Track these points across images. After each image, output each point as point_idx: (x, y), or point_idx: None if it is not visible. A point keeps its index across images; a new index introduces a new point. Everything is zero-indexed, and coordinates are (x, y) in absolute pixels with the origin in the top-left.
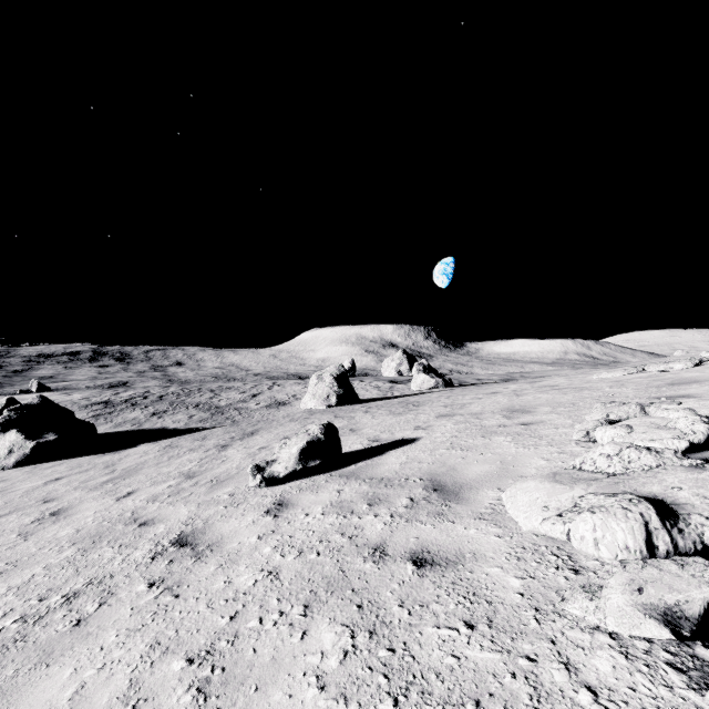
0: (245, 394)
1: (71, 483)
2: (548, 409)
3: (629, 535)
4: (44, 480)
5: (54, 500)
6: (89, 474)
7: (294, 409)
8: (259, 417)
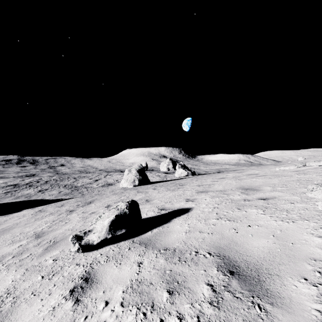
0: (91, 180)
1: None
2: (270, 188)
3: None
4: None
5: None
6: None
7: (116, 187)
8: (97, 192)
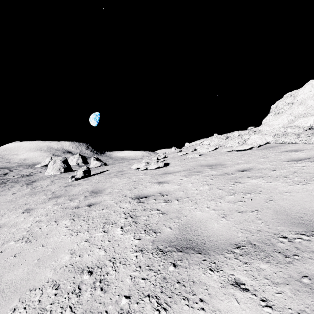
0: None
1: None
2: (137, 162)
3: (144, 164)
4: None
5: None
6: None
7: (41, 175)
8: (25, 179)
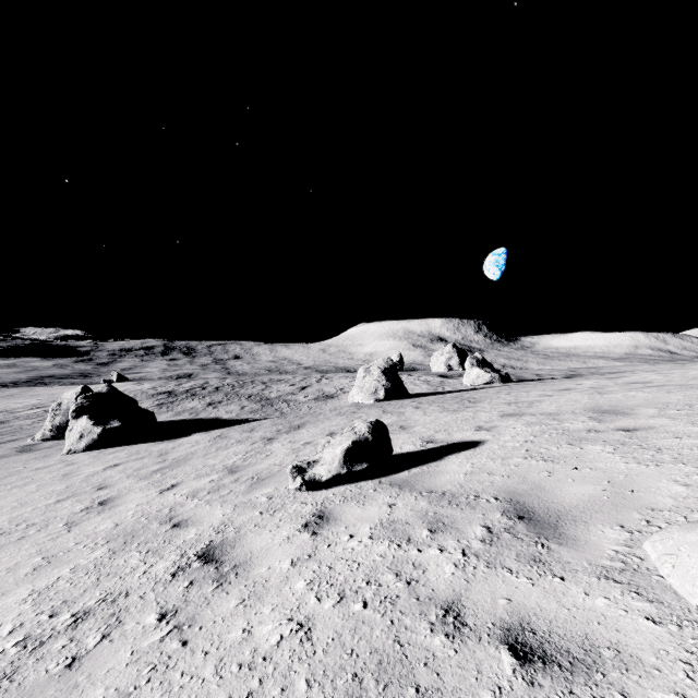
0: (294, 387)
1: (126, 470)
2: (654, 411)
3: None
4: (105, 465)
5: (107, 487)
6: (143, 462)
7: (341, 402)
8: (307, 409)
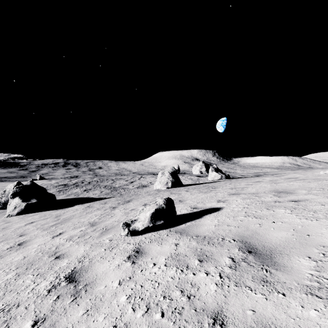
0: (127, 182)
1: (37, 225)
2: (305, 191)
3: None
4: (26, 223)
5: (25, 235)
6: (47, 220)
7: (150, 189)
8: (133, 192)
